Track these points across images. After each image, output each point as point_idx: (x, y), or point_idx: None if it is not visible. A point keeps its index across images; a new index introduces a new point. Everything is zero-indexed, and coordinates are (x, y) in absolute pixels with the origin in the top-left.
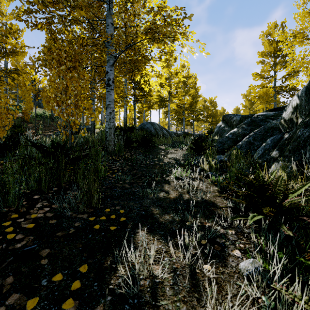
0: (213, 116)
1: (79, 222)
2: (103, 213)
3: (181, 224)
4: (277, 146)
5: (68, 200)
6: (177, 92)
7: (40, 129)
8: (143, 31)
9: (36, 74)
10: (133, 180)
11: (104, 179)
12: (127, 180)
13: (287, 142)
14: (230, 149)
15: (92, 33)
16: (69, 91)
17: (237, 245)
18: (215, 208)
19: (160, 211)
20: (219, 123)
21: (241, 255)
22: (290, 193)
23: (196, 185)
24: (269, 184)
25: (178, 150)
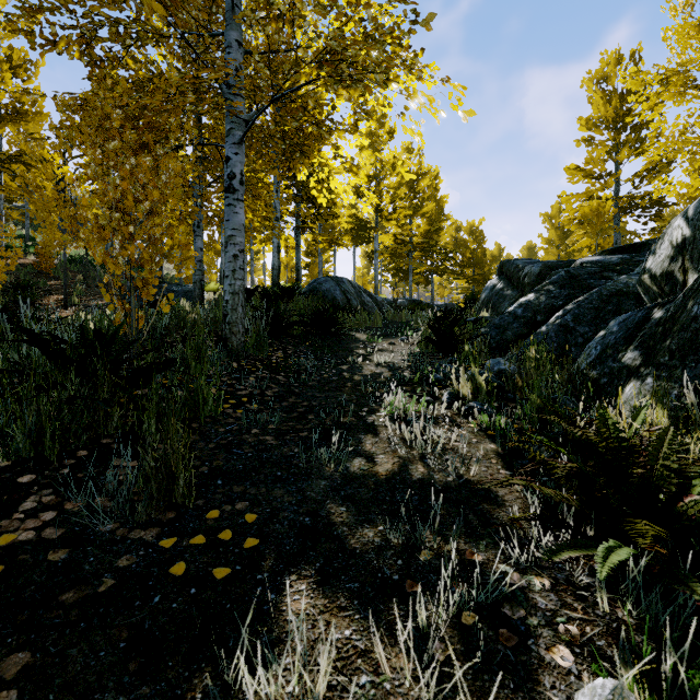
0: (477, 262)
1: (132, 555)
2: (202, 525)
3: (406, 558)
4: (637, 338)
5: (109, 488)
6: (395, 209)
7: (78, 292)
8: (313, 59)
9: (65, 165)
10: (287, 424)
11: (214, 424)
12: (272, 425)
13: (662, 329)
14: (519, 343)
15: (193, 65)
16: (128, 203)
17: (561, 628)
18: (494, 506)
19: (351, 517)
20: (492, 281)
21: (577, 664)
22: (696, 478)
23: (443, 438)
24: (630, 442)
25: (399, 343)
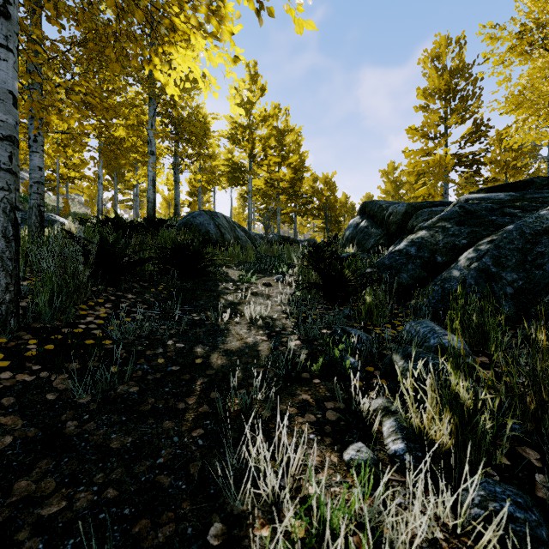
0: (331, 207)
1: None
2: None
3: None
4: None
5: None
6: (266, 156)
7: None
8: None
9: None
10: None
11: None
12: None
13: None
14: (427, 290)
15: None
16: None
17: None
18: None
19: None
20: (355, 219)
21: None
22: None
23: None
24: None
25: (275, 283)
